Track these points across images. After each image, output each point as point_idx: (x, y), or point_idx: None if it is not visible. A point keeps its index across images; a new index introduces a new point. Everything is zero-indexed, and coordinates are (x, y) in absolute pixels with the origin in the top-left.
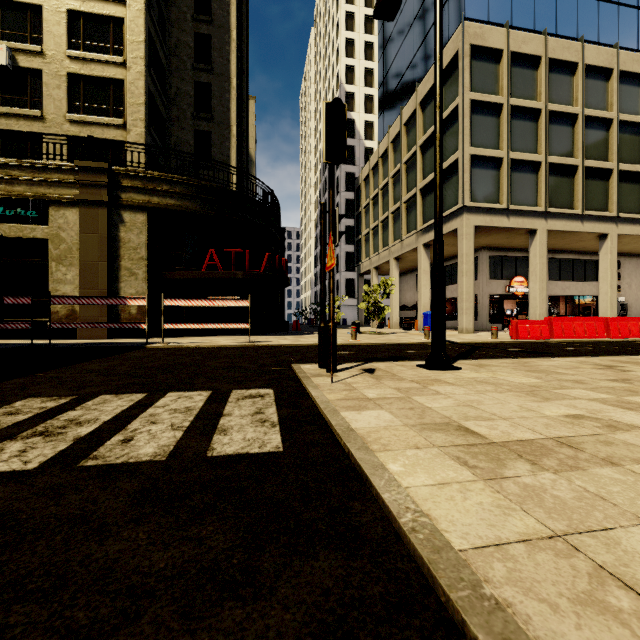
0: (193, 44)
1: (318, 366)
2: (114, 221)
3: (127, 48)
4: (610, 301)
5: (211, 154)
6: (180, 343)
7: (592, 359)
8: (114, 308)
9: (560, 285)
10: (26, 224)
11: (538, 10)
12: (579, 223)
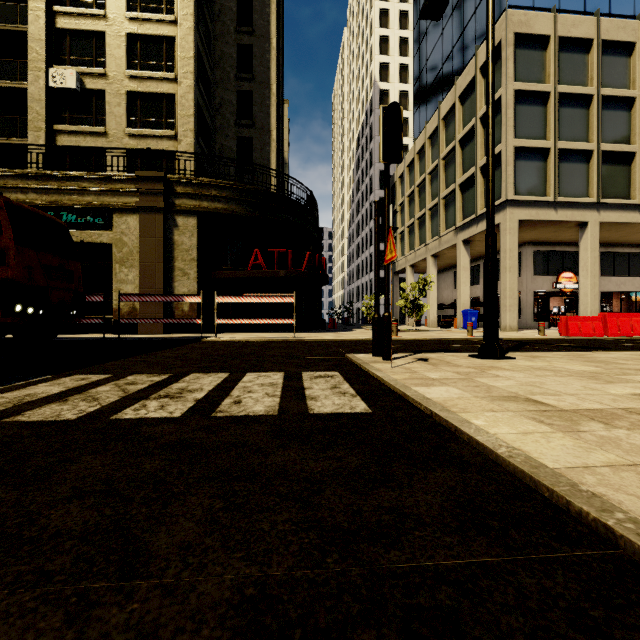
0: (236, 55)
1: (372, 355)
2: (169, 225)
3: (178, 64)
4: None
5: (252, 159)
6: (230, 337)
7: None
8: (169, 306)
9: (614, 281)
10: (94, 230)
11: None
12: (636, 214)
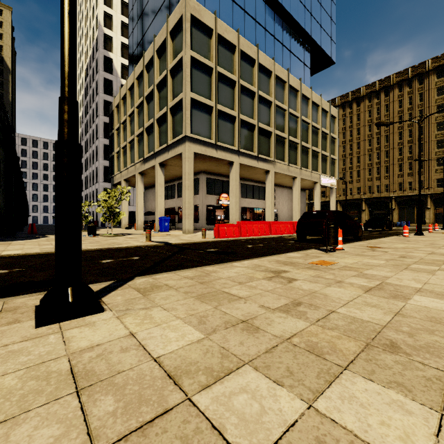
0: None
1: None
2: None
3: None
4: (271, 211)
5: None
6: None
7: (263, 261)
8: None
9: (247, 201)
10: None
11: (235, 18)
12: (256, 162)
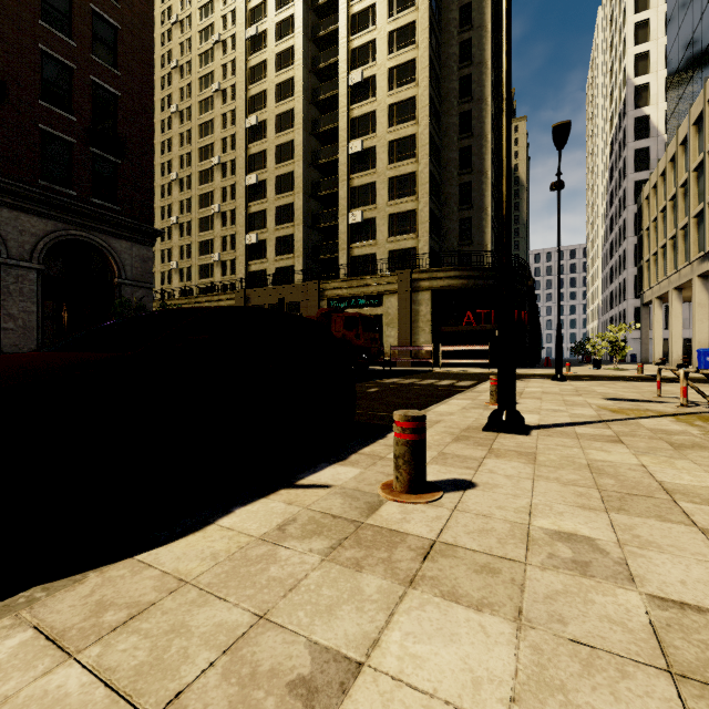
0: (458, 157)
1: None
2: (413, 301)
3: (418, 190)
4: None
5: (471, 234)
6: (449, 370)
7: None
8: (413, 350)
9: None
10: (373, 307)
11: None
12: None
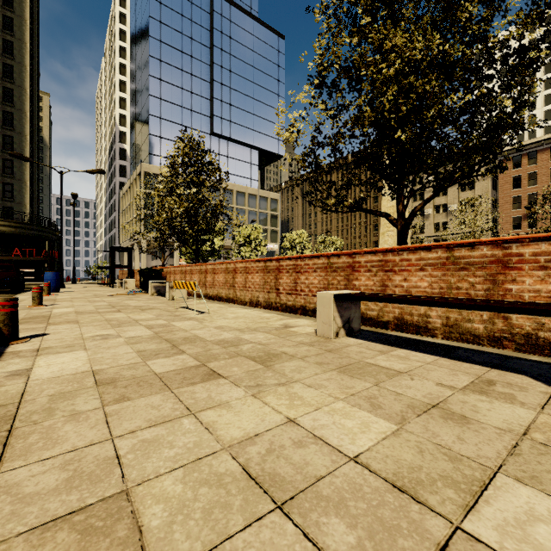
0: (2, 140)
1: None
2: None
3: None
4: None
5: (13, 195)
6: None
7: None
8: None
9: None
10: None
11: None
12: None
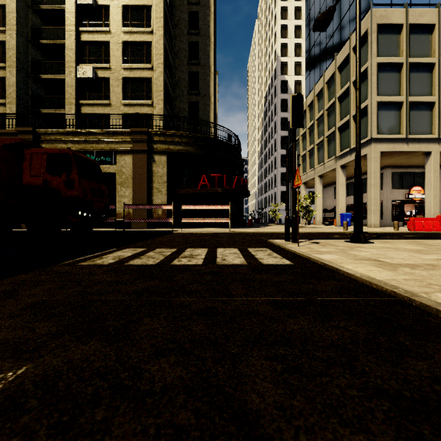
0: (188, 49)
1: (284, 240)
2: (150, 161)
3: (154, 59)
4: None
5: (198, 115)
6: (190, 231)
7: None
8: (150, 211)
9: None
10: (105, 165)
11: None
12: None
